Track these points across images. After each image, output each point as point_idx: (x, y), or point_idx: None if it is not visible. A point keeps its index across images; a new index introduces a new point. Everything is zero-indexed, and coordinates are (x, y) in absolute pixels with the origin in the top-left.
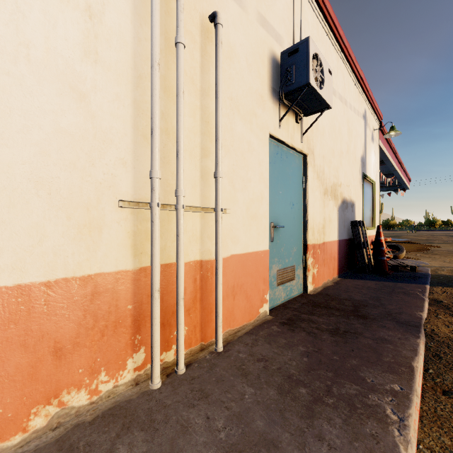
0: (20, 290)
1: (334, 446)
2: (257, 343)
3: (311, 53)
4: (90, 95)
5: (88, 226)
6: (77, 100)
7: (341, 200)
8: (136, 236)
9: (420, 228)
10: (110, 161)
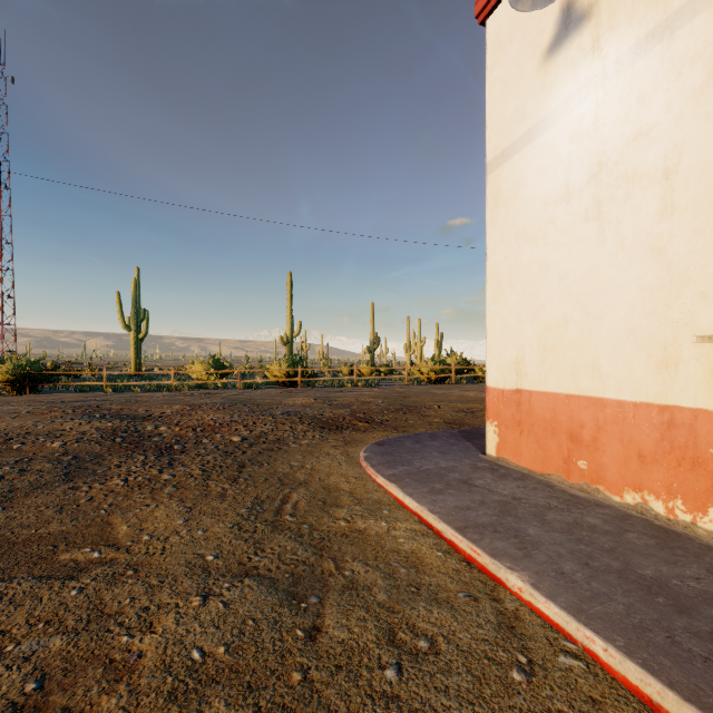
0: (619, 404)
1: (709, 662)
2: None
3: None
4: (666, 247)
5: (664, 362)
6: (655, 258)
7: None
8: None
9: None
10: (687, 299)
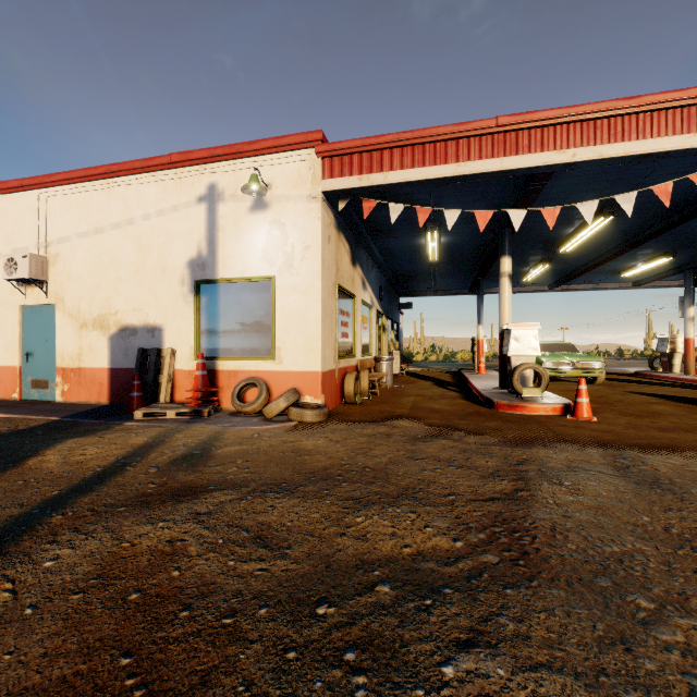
0: None
1: None
2: None
3: (4, 263)
4: None
5: None
6: None
7: (119, 328)
8: None
9: None
10: None
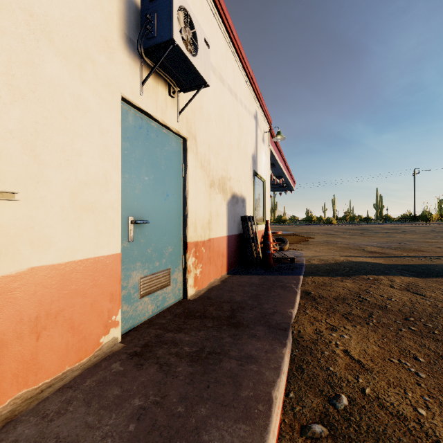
0: None
1: None
2: (66, 409)
3: (175, 2)
4: None
5: None
6: None
7: (231, 195)
8: None
9: (302, 223)
10: None
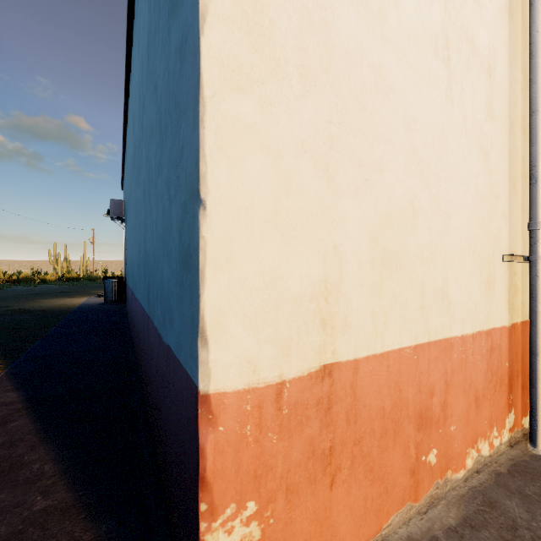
0: (462, 340)
1: None
2: None
3: None
4: (489, 153)
5: (488, 282)
6: (484, 160)
7: None
8: (509, 290)
9: None
10: (498, 216)
